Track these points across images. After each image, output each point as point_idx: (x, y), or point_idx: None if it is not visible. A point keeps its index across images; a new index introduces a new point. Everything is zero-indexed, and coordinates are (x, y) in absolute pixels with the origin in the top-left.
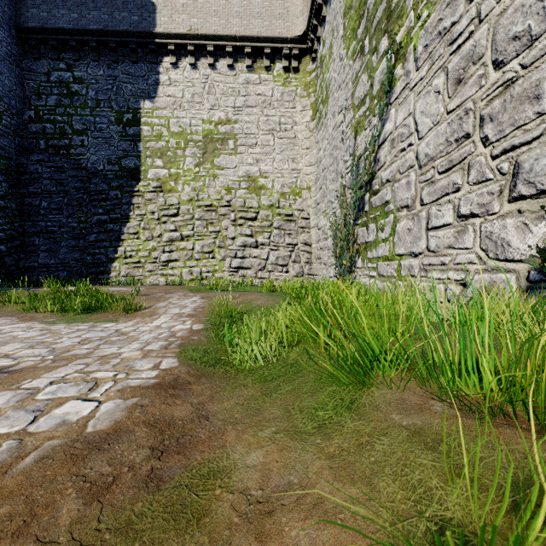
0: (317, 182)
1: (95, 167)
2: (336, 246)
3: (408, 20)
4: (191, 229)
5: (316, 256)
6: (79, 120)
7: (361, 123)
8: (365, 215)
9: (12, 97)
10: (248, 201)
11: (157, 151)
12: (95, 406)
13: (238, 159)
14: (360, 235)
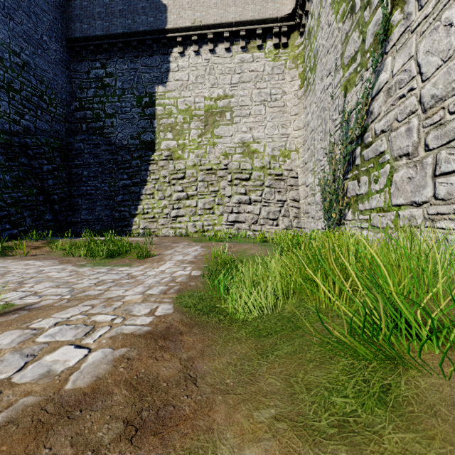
0: (305, 144)
1: (122, 142)
2: (325, 200)
3: None
4: (195, 190)
5: (303, 211)
6: (110, 106)
7: (351, 80)
8: (356, 168)
9: (63, 93)
10: (243, 164)
11: (168, 126)
12: (83, 355)
13: (234, 128)
14: (350, 189)
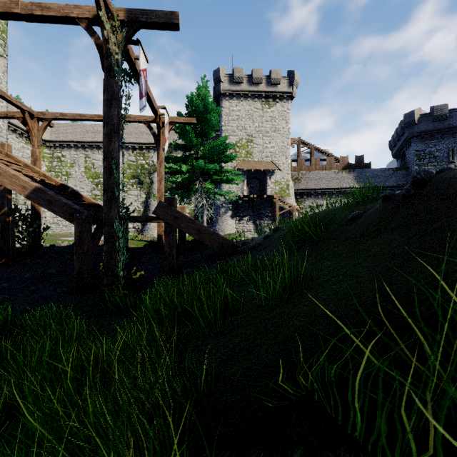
0: None
1: None
2: None
3: None
4: None
5: (51, 222)
6: None
7: (97, 199)
8: None
9: None
10: None
11: None
12: None
13: None
14: None
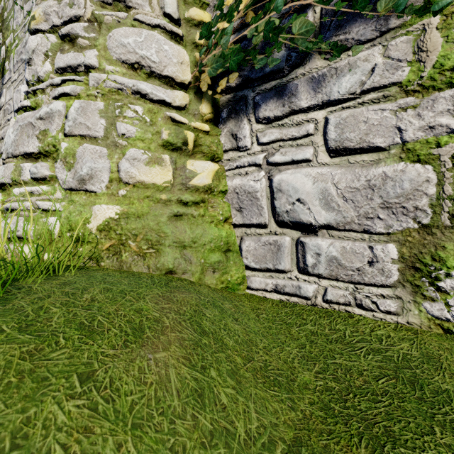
0: None
1: None
2: None
3: (11, 36)
4: None
5: None
6: None
7: None
8: None
9: None
10: None
11: None
12: None
13: None
14: None
